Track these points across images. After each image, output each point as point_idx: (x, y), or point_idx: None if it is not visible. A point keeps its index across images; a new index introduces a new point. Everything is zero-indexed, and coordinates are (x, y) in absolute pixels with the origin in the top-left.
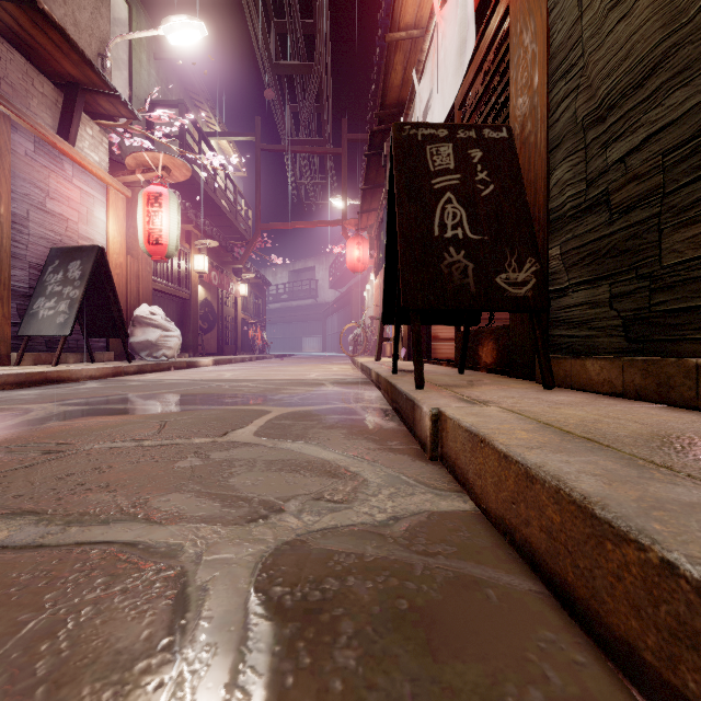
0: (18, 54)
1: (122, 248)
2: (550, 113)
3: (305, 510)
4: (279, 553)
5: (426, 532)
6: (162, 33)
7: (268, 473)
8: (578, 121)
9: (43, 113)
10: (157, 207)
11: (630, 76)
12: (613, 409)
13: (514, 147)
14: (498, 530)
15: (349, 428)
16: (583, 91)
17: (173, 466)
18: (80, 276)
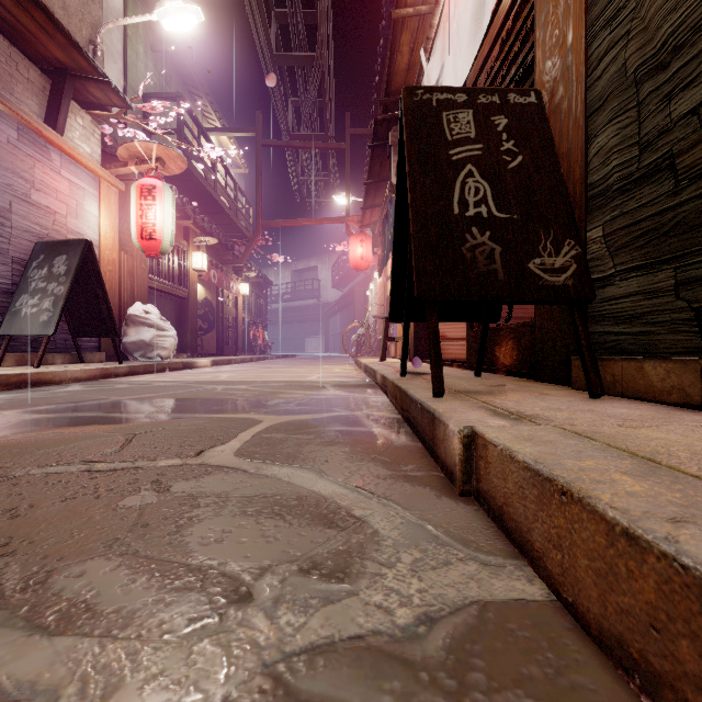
0: (0, 36)
1: (114, 243)
2: (589, 71)
3: (283, 600)
4: None
5: (484, 658)
6: (156, 18)
7: (241, 519)
8: (629, 73)
9: (28, 100)
10: (150, 200)
11: None
12: None
13: (544, 113)
14: (608, 656)
15: (353, 445)
16: (635, 36)
17: (116, 505)
18: (65, 271)
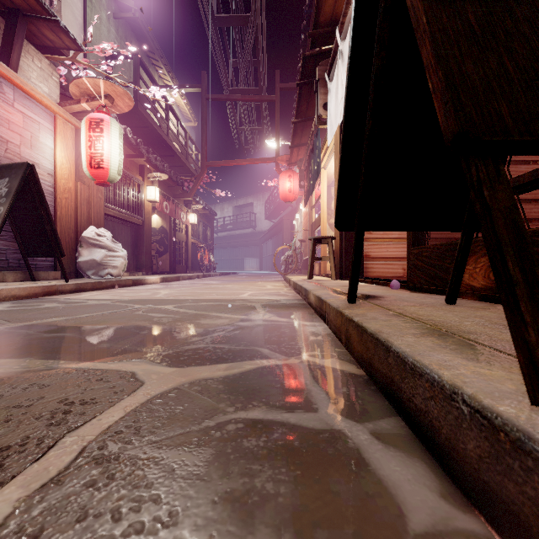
0: None
1: (71, 174)
2: None
3: None
4: None
5: None
6: None
7: None
8: None
9: None
10: (98, 132)
11: None
12: None
13: None
14: None
15: (300, 531)
16: None
17: None
18: (6, 193)
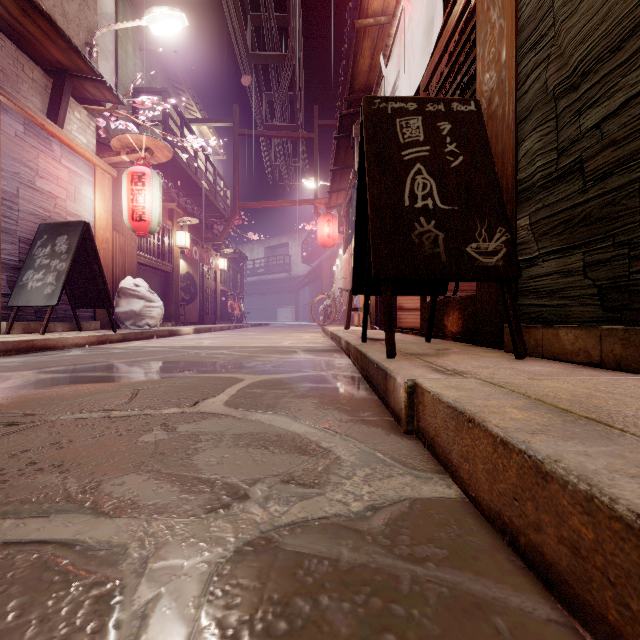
0: (8, 41)
1: (108, 224)
2: (518, 85)
3: (271, 497)
4: (239, 559)
5: (410, 528)
6: (145, 23)
7: (235, 449)
8: (549, 90)
9: (33, 97)
10: (140, 186)
11: (607, 39)
12: (598, 380)
13: (482, 120)
14: (493, 526)
15: (321, 398)
16: (554, 60)
17: (136, 440)
18: (67, 250)
